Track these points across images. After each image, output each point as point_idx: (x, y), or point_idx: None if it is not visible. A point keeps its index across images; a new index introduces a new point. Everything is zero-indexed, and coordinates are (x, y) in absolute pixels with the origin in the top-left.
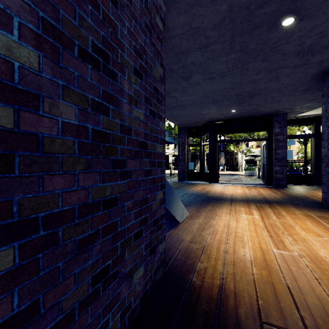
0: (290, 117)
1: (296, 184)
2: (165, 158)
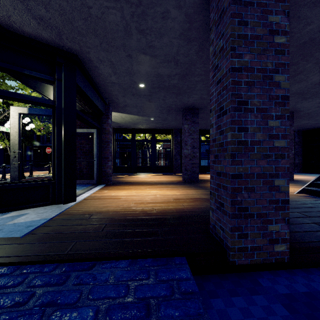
0: None
1: None
2: None
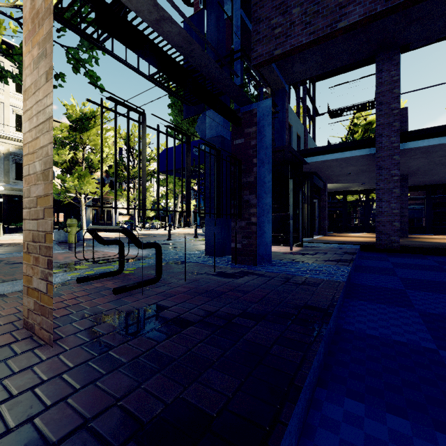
0: None
1: None
2: None
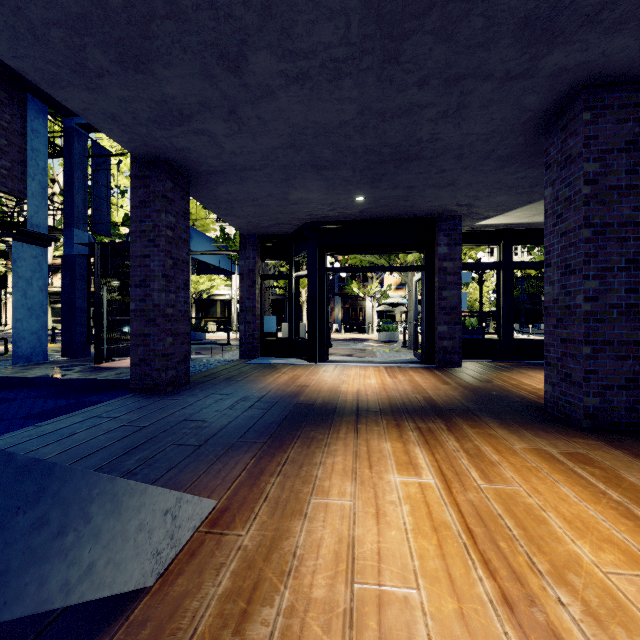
0: (464, 227)
1: (473, 358)
2: (223, 306)
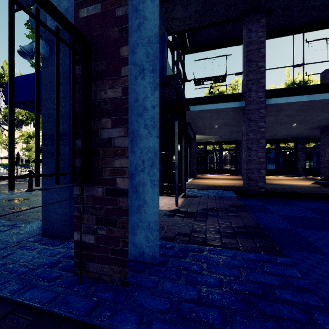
0: None
1: None
2: None
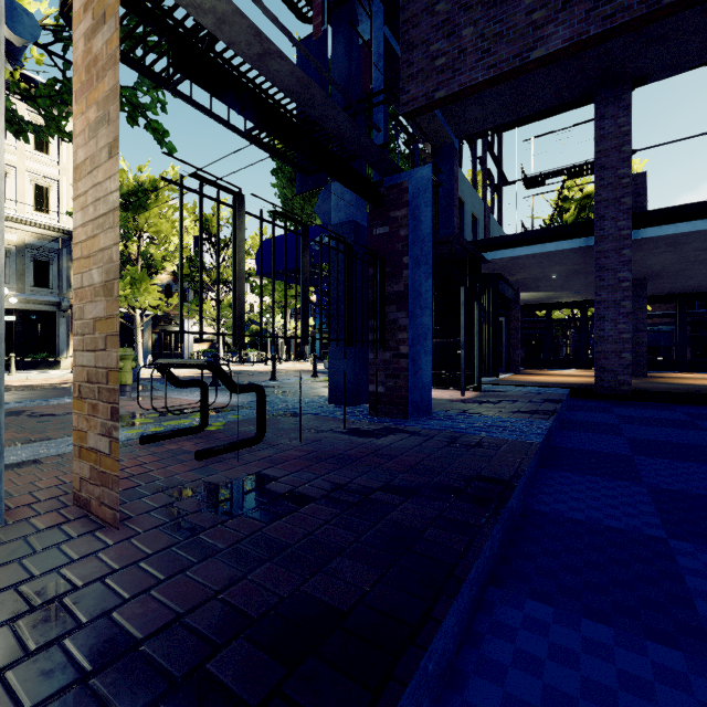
0: None
1: None
2: None
